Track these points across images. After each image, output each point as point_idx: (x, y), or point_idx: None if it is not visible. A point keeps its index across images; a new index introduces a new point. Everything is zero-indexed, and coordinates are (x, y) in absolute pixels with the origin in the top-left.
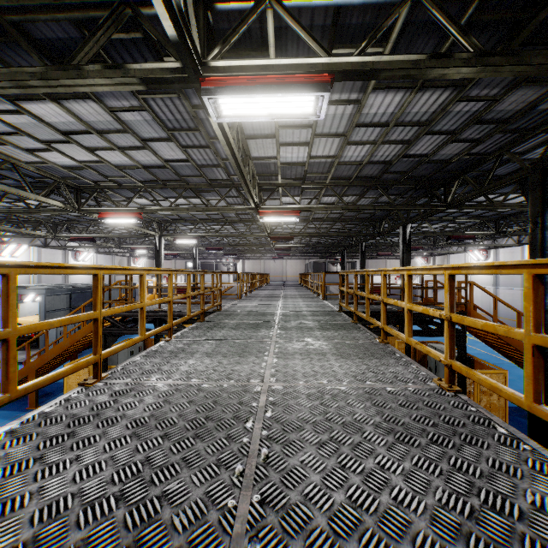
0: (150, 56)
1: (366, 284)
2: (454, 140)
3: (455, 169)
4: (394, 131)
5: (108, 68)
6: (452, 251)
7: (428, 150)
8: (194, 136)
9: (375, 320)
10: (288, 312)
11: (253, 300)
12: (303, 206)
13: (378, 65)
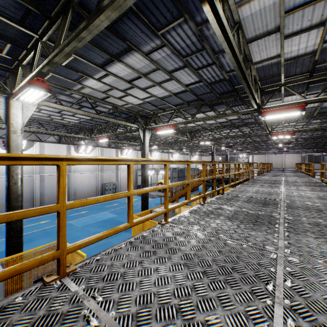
0: (238, 100)
1: None
2: None
3: None
4: None
5: (233, 112)
6: None
7: None
8: None
9: None
10: (288, 181)
11: (266, 176)
12: (297, 129)
13: (325, 98)
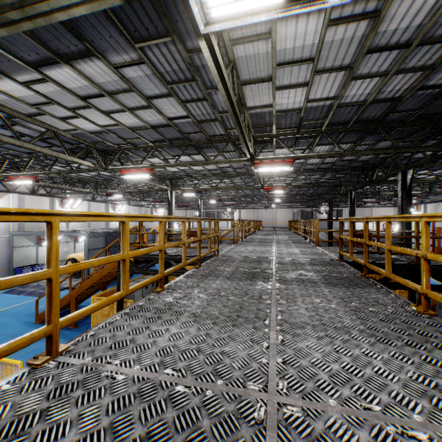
0: None
1: (386, 234)
2: None
3: None
4: (414, 54)
5: None
6: None
7: None
8: (192, 89)
9: (404, 280)
10: (284, 259)
11: (248, 244)
12: (297, 155)
13: None
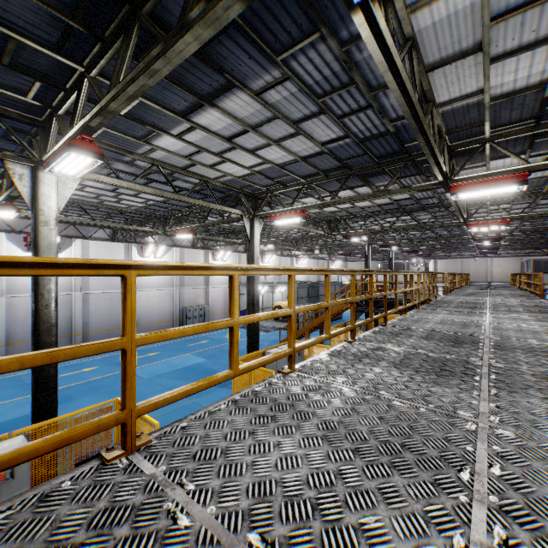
0: (410, 166)
1: None
2: None
3: None
4: None
5: (402, 188)
6: None
7: None
8: None
9: None
10: (498, 303)
11: (458, 295)
12: (513, 215)
13: None
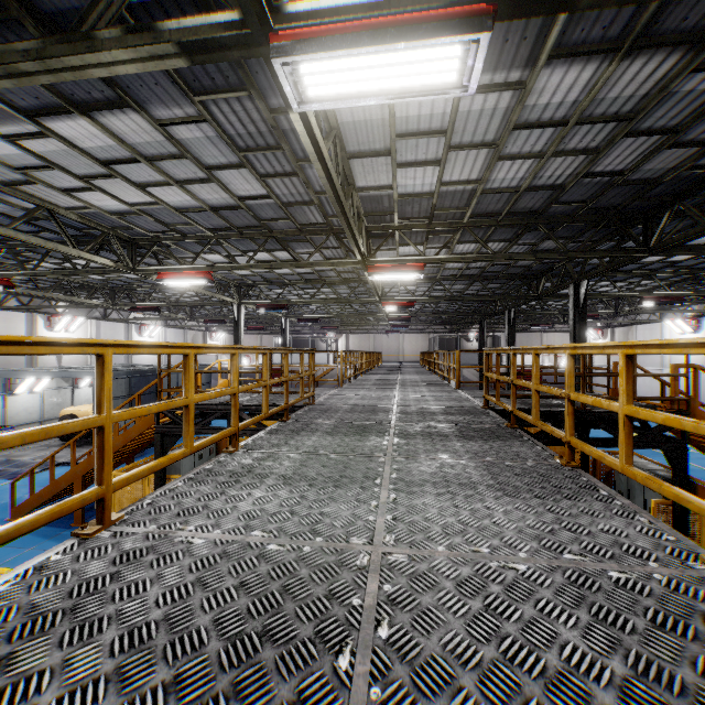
0: None
1: (533, 369)
2: (671, 144)
3: (664, 193)
4: (574, 134)
5: (131, 34)
6: (641, 320)
7: (625, 163)
8: (276, 159)
9: (551, 427)
10: (409, 407)
11: (358, 388)
12: (429, 257)
13: None
